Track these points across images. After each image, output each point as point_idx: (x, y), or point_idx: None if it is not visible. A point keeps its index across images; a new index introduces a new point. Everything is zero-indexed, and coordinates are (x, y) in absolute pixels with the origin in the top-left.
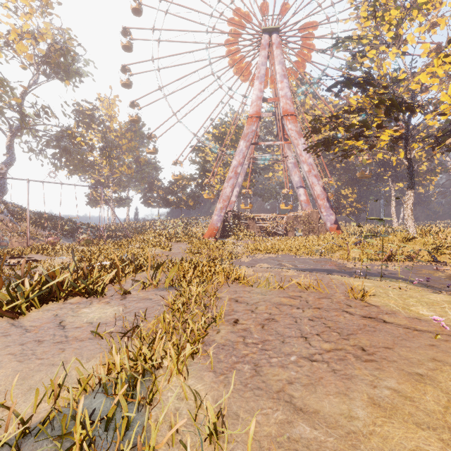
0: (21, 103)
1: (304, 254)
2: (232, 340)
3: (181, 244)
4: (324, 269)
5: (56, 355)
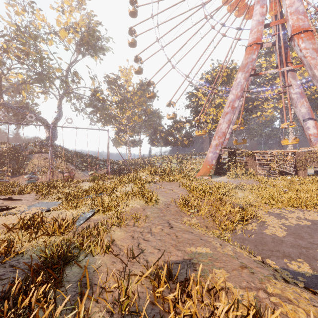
0: (66, 75)
1: None
2: None
3: (174, 186)
4: None
5: None
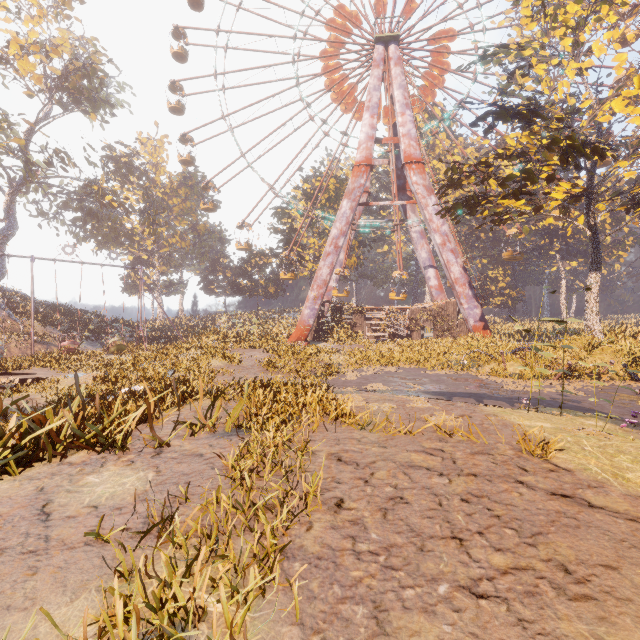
0: (26, 145)
1: (437, 366)
2: (334, 545)
3: (256, 352)
4: (470, 393)
5: (20, 584)
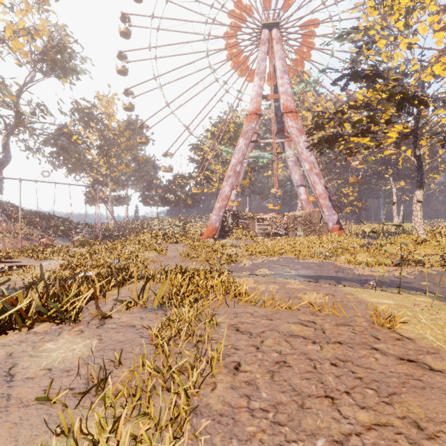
0: (17, 101)
1: (306, 256)
2: (233, 403)
3: (178, 246)
4: (331, 276)
5: None
